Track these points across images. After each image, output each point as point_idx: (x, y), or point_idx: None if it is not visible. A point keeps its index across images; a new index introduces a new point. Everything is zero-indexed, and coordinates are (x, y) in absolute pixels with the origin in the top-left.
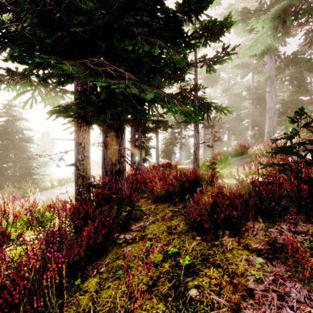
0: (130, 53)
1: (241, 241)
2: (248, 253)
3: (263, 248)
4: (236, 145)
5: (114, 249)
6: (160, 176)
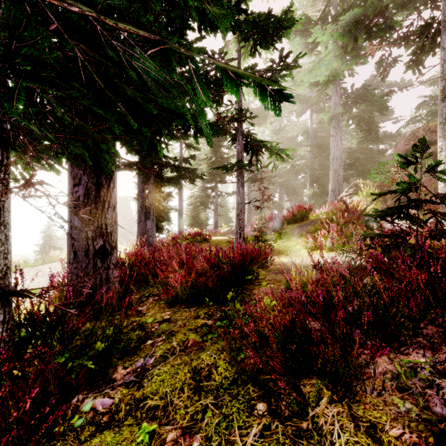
0: None
1: (357, 413)
2: None
3: (417, 440)
4: (290, 207)
5: None
6: (182, 258)
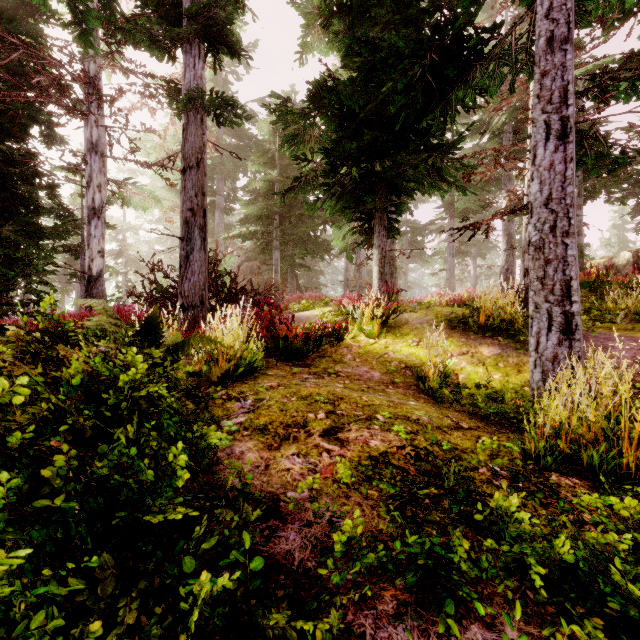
0: None
1: None
2: None
3: None
4: None
5: None
6: None
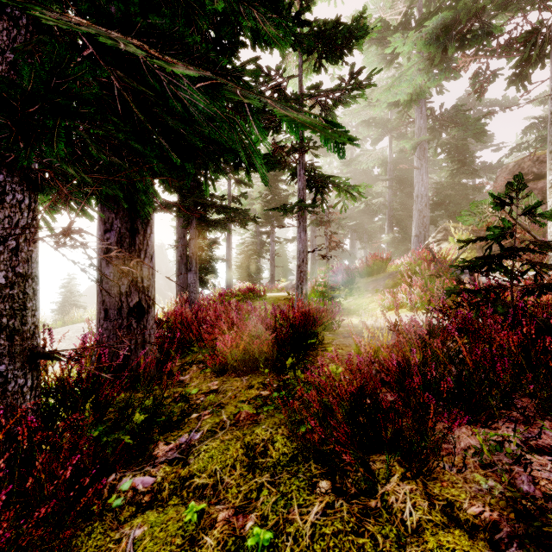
0: (151, 13)
1: (433, 491)
2: (468, 544)
3: (497, 518)
4: (364, 256)
5: (93, 537)
6: (232, 318)
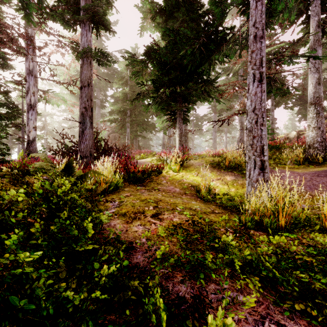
0: None
1: None
2: None
3: None
4: None
5: None
6: None
